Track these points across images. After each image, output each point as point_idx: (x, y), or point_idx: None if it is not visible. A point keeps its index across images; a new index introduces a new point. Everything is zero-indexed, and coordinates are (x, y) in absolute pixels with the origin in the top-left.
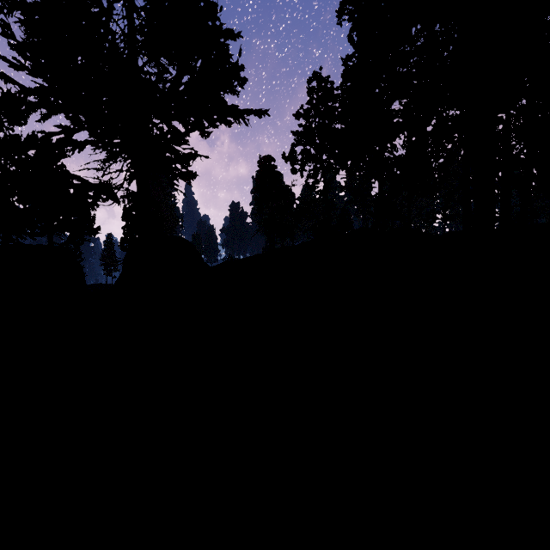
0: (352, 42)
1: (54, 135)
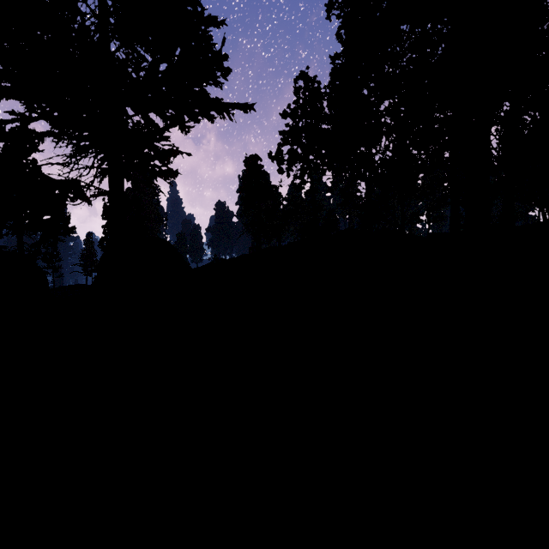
0: (341, 40)
1: (6, 124)
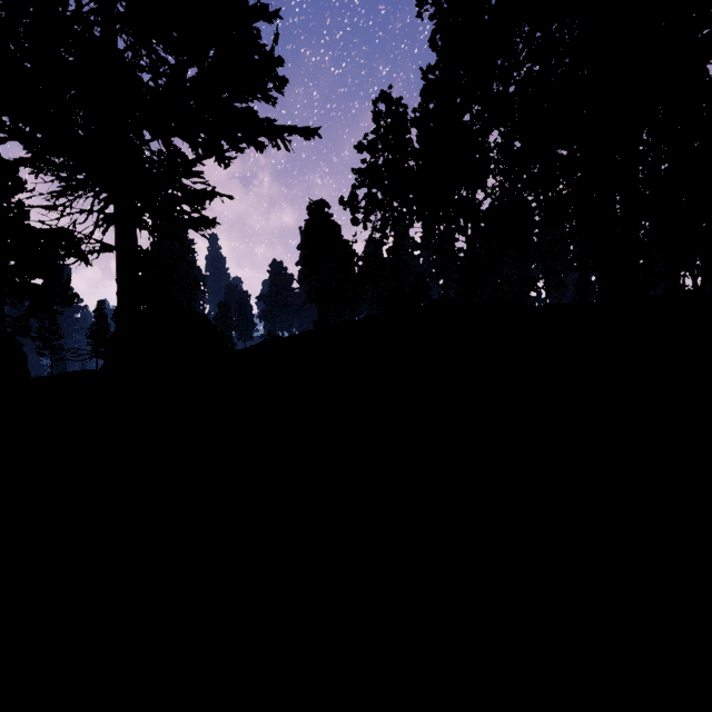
0: (436, 47)
1: None
